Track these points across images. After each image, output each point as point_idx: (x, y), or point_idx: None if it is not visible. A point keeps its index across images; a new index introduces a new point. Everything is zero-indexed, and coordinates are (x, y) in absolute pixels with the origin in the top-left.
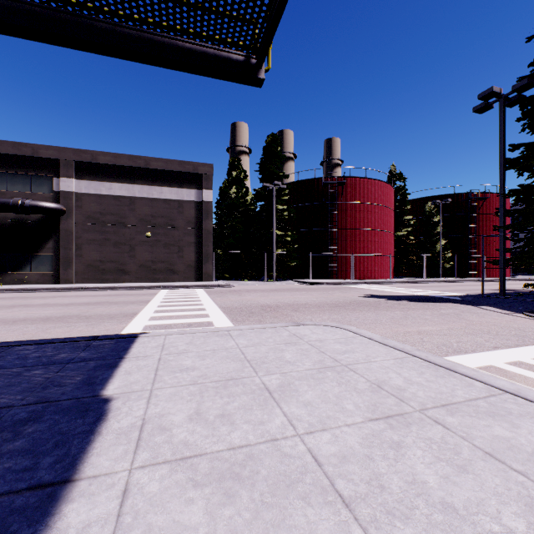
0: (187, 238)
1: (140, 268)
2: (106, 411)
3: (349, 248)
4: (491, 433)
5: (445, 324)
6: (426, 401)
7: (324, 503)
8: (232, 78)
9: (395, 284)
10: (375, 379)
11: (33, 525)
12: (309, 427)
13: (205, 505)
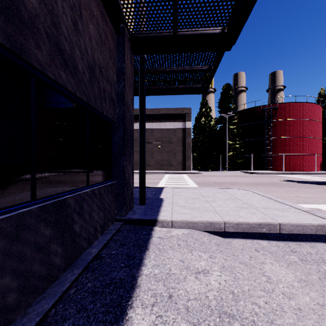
0: (178, 148)
1: (155, 163)
2: (163, 200)
3: (281, 150)
4: (272, 212)
5: (318, 195)
6: (259, 207)
7: (213, 213)
8: (197, 93)
9: (316, 175)
10: (246, 202)
11: (158, 208)
12: (215, 206)
13: (188, 210)
